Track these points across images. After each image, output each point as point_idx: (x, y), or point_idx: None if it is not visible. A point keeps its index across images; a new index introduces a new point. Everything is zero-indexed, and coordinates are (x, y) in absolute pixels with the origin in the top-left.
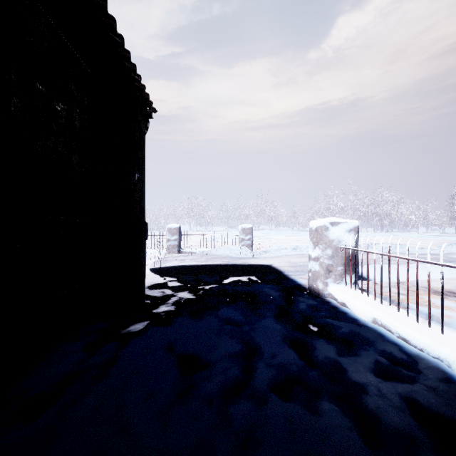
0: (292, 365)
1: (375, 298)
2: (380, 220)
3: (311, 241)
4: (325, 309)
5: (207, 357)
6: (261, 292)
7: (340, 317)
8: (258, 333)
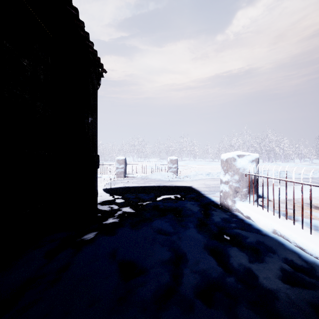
0: (212, 272)
1: (273, 213)
2: (267, 154)
3: (222, 169)
4: (235, 221)
5: (143, 264)
6: (184, 207)
7: (246, 228)
8: (183, 242)
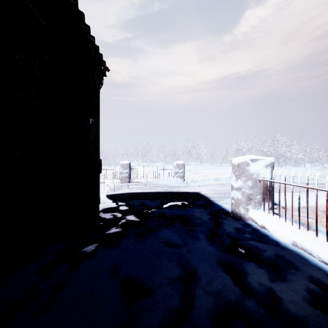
0: (229, 293)
1: (292, 223)
2: (277, 158)
3: (234, 174)
4: (249, 232)
5: (149, 282)
6: (193, 215)
7: (263, 239)
8: (194, 257)
